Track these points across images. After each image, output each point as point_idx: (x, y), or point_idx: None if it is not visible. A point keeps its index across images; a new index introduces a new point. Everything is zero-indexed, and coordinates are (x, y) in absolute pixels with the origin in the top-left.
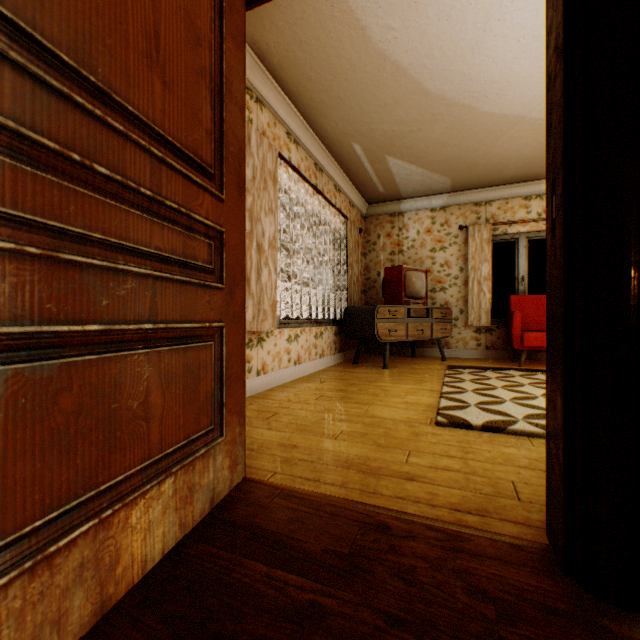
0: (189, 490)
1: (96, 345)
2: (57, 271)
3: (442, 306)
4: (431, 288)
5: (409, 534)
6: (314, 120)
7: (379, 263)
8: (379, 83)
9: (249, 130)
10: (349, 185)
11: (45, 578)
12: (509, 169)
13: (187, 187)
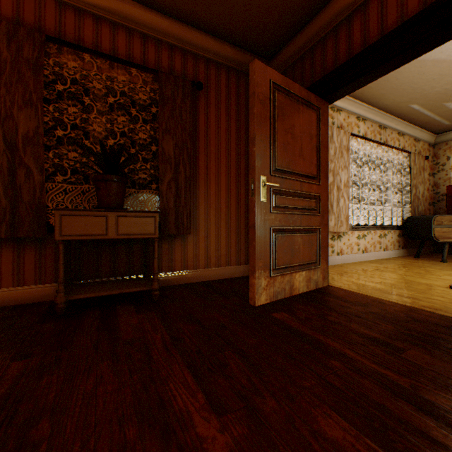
0: (309, 278)
1: (289, 232)
2: (284, 215)
3: None
4: None
5: (391, 305)
6: (376, 103)
7: (448, 180)
8: (423, 72)
9: (332, 130)
10: (412, 128)
11: (282, 279)
12: None
13: (308, 185)
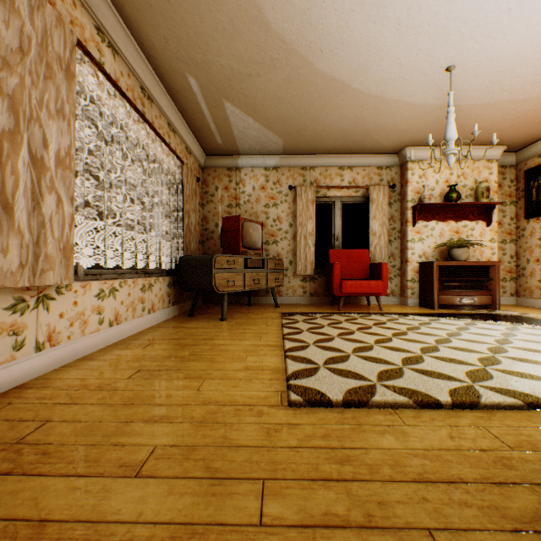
0: None
1: None
2: None
3: (275, 257)
4: (265, 241)
5: None
6: (137, 26)
7: (217, 214)
8: None
9: None
10: (186, 128)
11: None
12: (330, 139)
13: None
